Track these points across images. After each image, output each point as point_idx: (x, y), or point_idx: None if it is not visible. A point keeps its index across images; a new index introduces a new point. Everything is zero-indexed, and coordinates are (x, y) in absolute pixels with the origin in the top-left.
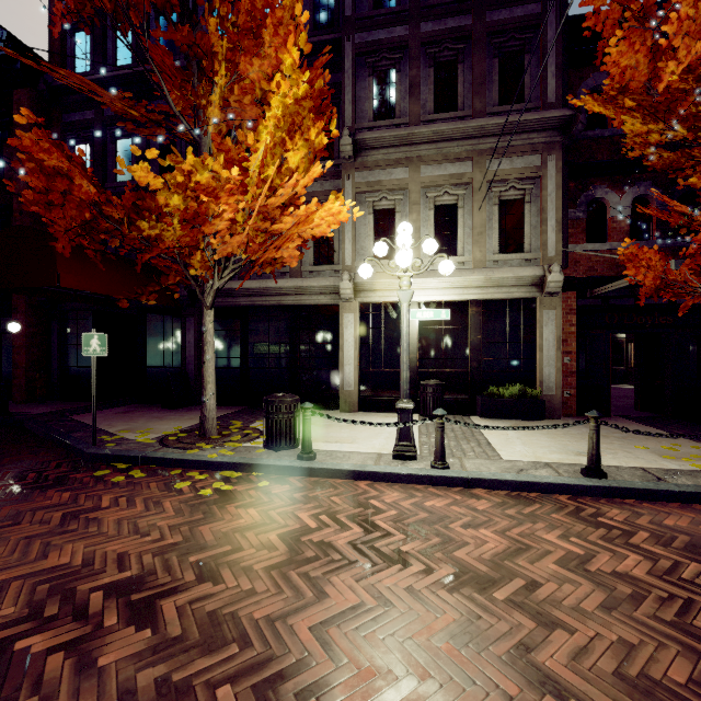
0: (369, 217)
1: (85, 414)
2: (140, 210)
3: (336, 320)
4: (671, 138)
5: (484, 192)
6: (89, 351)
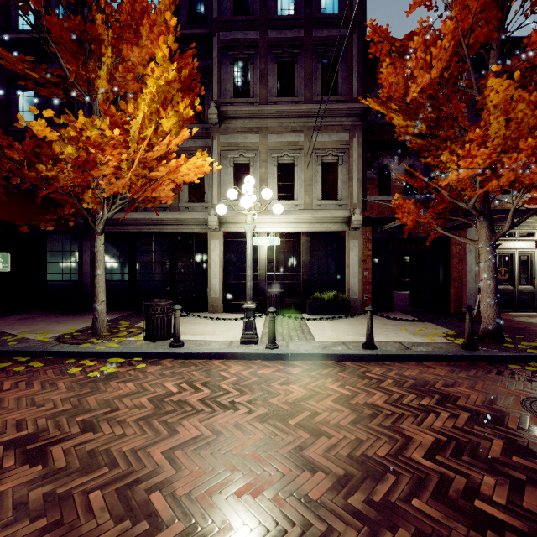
0: (231, 169)
1: None
2: (39, 155)
3: (206, 244)
4: (420, 131)
5: (312, 156)
6: None
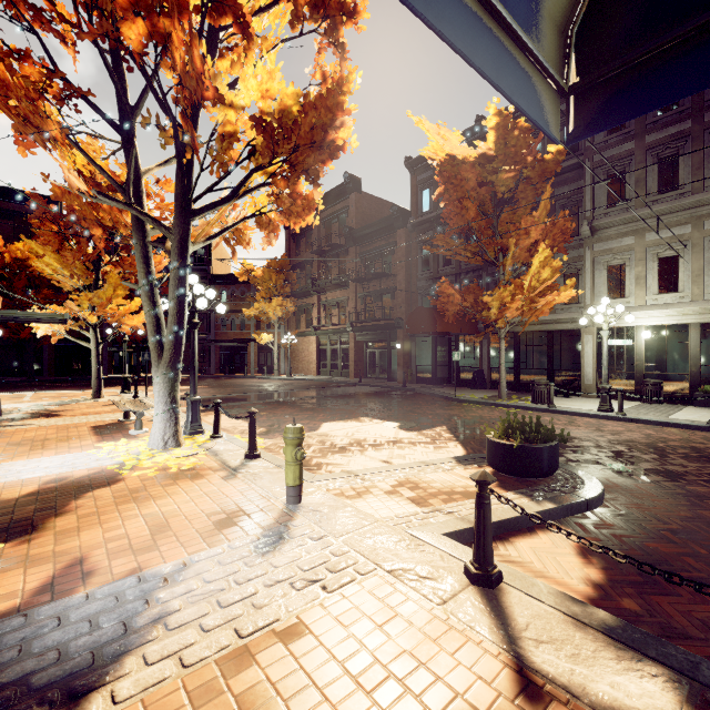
0: (604, 272)
1: (436, 389)
2: (478, 304)
3: (580, 339)
4: None
5: (702, 245)
6: (454, 359)
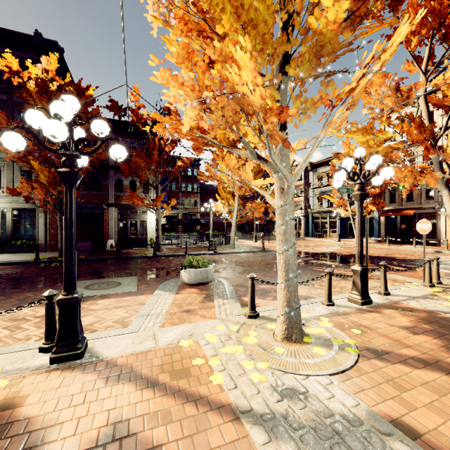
0: None
1: None
2: None
3: None
4: None
5: (12, 166)
6: None
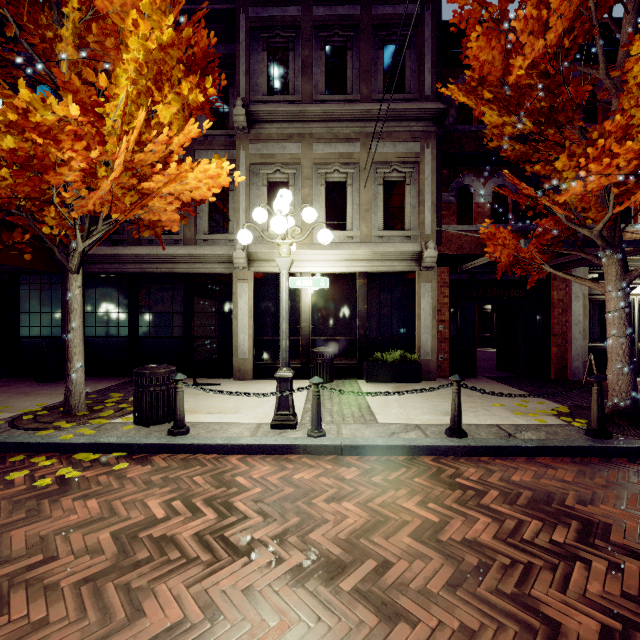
0: (264, 189)
1: None
2: None
3: (231, 289)
4: (521, 131)
5: (370, 172)
6: None
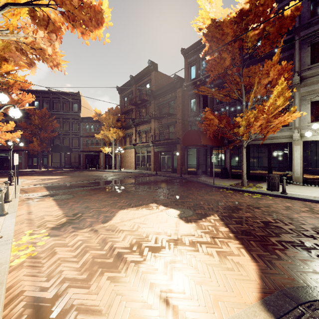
0: (308, 105)
1: (199, 178)
2: (229, 125)
3: (290, 148)
4: None
5: None
6: (213, 160)
